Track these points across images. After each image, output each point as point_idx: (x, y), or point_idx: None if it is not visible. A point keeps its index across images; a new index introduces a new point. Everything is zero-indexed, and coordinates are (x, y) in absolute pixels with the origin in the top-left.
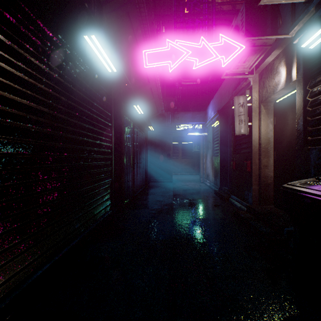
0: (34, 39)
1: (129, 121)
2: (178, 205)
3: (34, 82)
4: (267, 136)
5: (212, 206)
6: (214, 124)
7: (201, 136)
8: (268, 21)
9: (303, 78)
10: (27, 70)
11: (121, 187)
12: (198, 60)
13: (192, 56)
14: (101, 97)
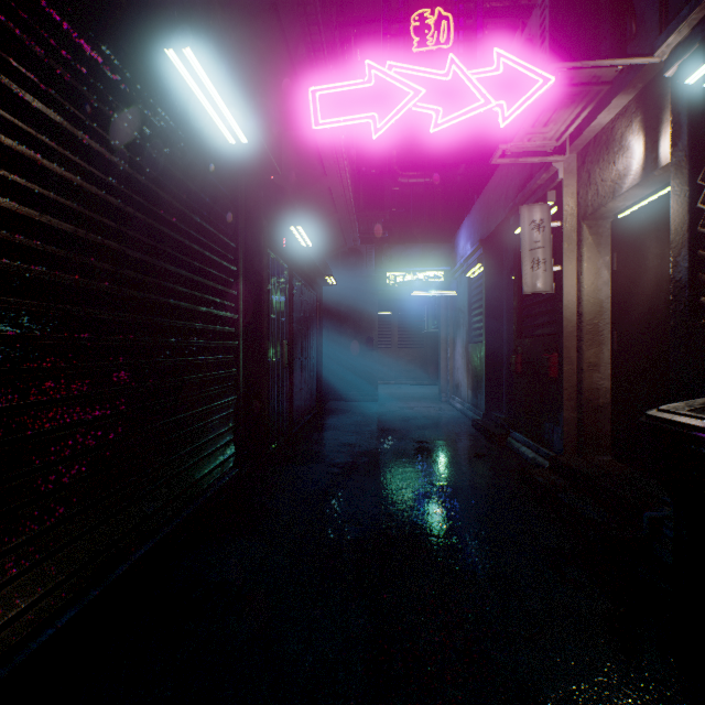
0: (33, 48)
1: (280, 262)
2: (392, 454)
3: (34, 155)
4: (596, 296)
5: (469, 458)
6: (473, 271)
7: (442, 299)
8: (603, 26)
9: (690, 159)
10: (14, 125)
11: (261, 414)
12: (443, 112)
13: (428, 101)
14: (212, 203)
